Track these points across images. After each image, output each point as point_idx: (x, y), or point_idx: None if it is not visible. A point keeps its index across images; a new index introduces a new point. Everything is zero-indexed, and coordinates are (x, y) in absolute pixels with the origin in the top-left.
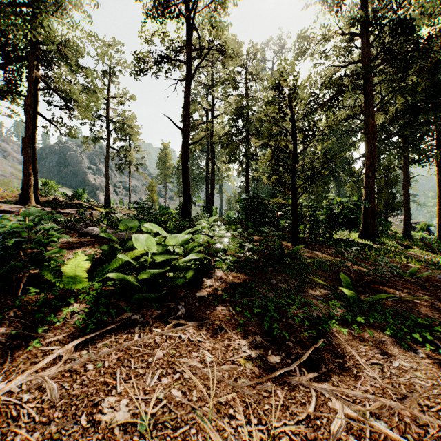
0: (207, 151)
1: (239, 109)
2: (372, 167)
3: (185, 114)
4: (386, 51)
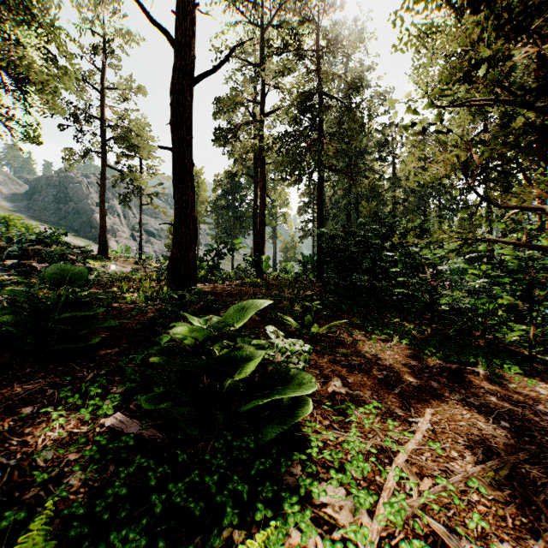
0: (255, 175)
1: (307, 91)
2: None
3: None
4: None
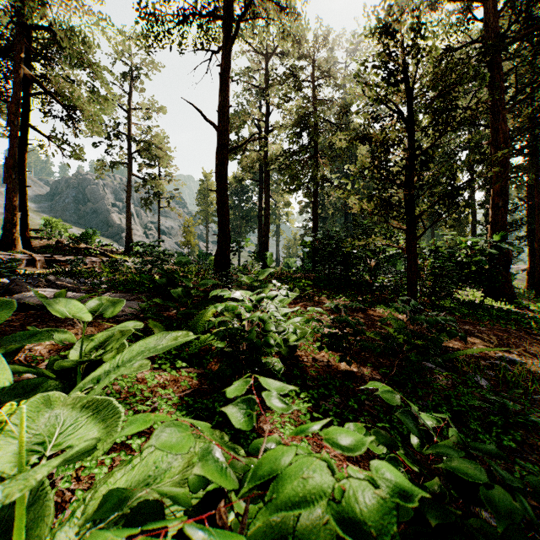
0: (260, 179)
1: (304, 117)
2: (503, 193)
3: (221, 100)
4: (524, 21)
